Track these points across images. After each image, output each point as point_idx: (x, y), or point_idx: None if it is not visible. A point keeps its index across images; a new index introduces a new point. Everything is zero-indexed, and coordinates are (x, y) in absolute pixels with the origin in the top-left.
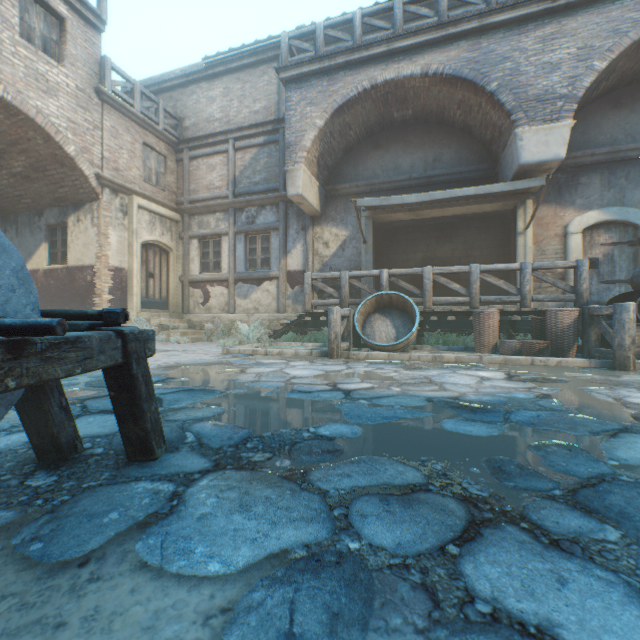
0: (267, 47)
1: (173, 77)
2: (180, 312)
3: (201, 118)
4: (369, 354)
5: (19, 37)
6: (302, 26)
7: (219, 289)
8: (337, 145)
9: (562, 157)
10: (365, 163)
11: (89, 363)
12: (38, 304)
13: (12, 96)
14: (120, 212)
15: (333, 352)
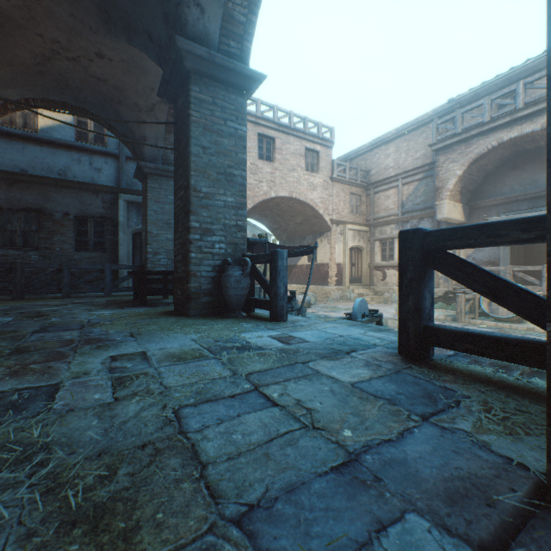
0: (424, 117)
1: (364, 148)
2: (368, 284)
3: (380, 168)
4: (482, 322)
5: (305, 172)
6: (449, 99)
7: (392, 271)
8: (476, 177)
9: None
10: (503, 182)
11: (376, 320)
12: (368, 310)
13: (303, 198)
14: (339, 234)
15: (458, 319)
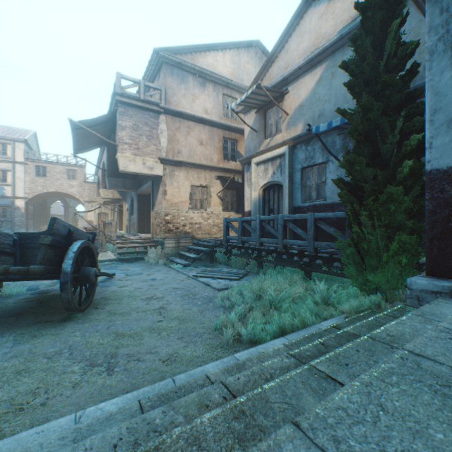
0: None
1: None
2: None
3: None
4: None
5: (67, 180)
6: None
7: None
8: None
9: (102, 197)
10: None
11: None
12: None
13: (66, 191)
14: (91, 207)
15: None
